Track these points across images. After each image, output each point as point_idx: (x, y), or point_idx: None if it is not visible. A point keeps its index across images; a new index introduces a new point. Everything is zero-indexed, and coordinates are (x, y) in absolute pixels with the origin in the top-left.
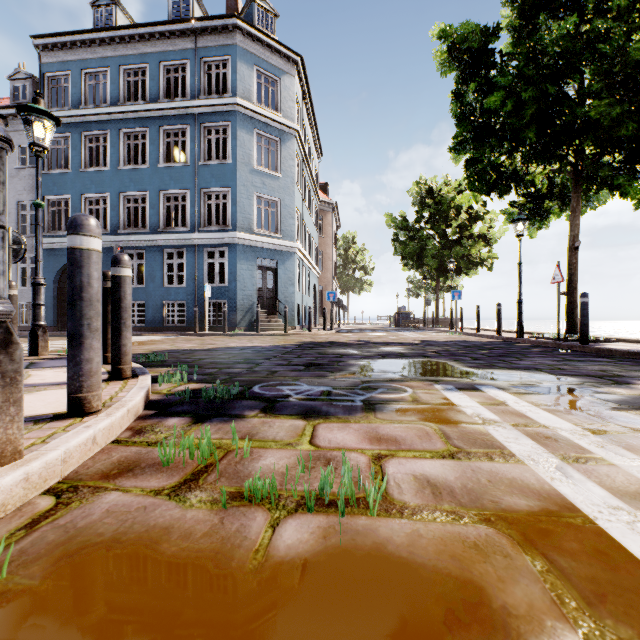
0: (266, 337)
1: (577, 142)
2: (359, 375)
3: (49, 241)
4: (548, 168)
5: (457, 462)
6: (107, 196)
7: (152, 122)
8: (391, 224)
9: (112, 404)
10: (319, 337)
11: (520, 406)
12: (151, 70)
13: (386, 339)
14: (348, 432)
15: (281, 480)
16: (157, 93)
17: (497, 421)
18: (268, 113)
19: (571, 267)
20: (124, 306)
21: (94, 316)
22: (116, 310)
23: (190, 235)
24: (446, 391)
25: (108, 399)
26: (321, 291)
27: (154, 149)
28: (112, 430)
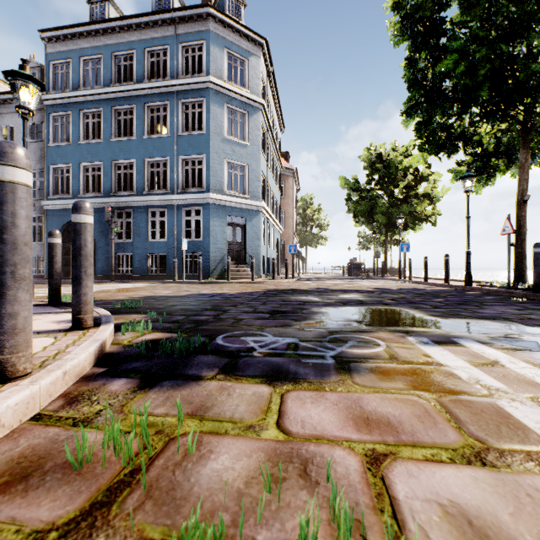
0: (235, 285)
1: (528, 100)
2: (324, 324)
3: (53, 203)
4: (496, 128)
5: (494, 474)
6: (101, 164)
7: (138, 100)
8: (345, 186)
9: (51, 363)
10: (282, 285)
11: (520, 368)
12: (137, 55)
13: (342, 287)
14: (324, 407)
15: (235, 511)
16: (142, 75)
17: (507, 391)
18: (237, 89)
19: (520, 220)
20: (84, 254)
21: (20, 262)
22: (76, 258)
23: (170, 196)
24: (423, 345)
25: (52, 355)
26: (283, 245)
27: (140, 123)
28: (33, 402)
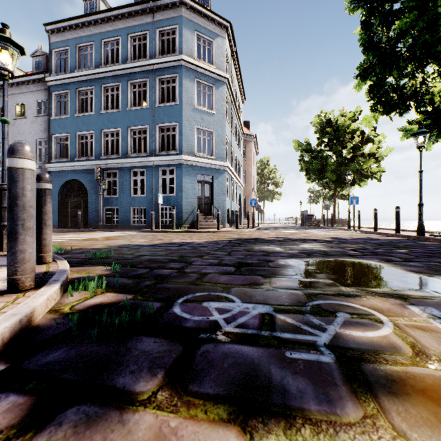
0: (203, 234)
1: None
2: (297, 283)
3: (55, 166)
4: None
5: None
6: (93, 133)
7: (123, 78)
8: (298, 148)
9: None
10: (244, 234)
11: None
12: (122, 41)
13: (300, 236)
14: None
15: None
16: (126, 57)
17: None
18: (205, 66)
19: None
20: (21, 204)
21: None
22: (11, 209)
23: (149, 158)
24: None
25: None
26: (244, 199)
27: (124, 97)
28: None
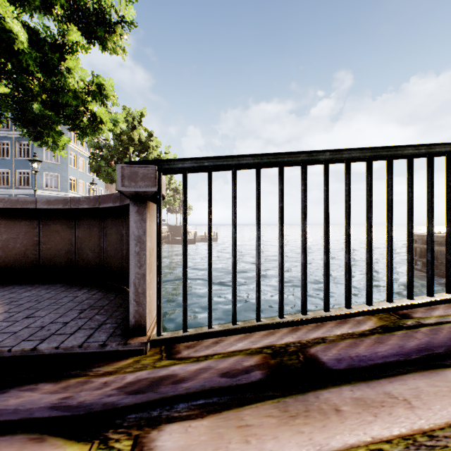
0: None
1: None
2: None
3: None
4: None
5: None
6: None
7: None
8: None
9: None
10: None
11: None
12: None
13: None
14: None
15: None
16: None
17: None
18: None
19: None
20: None
21: None
22: None
23: (10, 190)
24: None
25: None
26: None
27: None
28: None
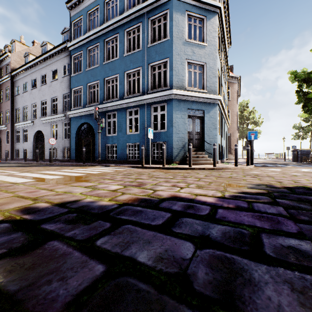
0: (198, 172)
1: None
2: None
3: (73, 112)
4: None
5: None
6: (98, 82)
7: (120, 29)
8: (295, 78)
9: None
10: (256, 174)
11: None
12: None
13: None
14: None
15: None
16: (123, 9)
17: None
18: None
19: None
20: None
21: None
22: None
23: (141, 97)
24: None
25: None
26: (229, 136)
27: (121, 46)
28: None
